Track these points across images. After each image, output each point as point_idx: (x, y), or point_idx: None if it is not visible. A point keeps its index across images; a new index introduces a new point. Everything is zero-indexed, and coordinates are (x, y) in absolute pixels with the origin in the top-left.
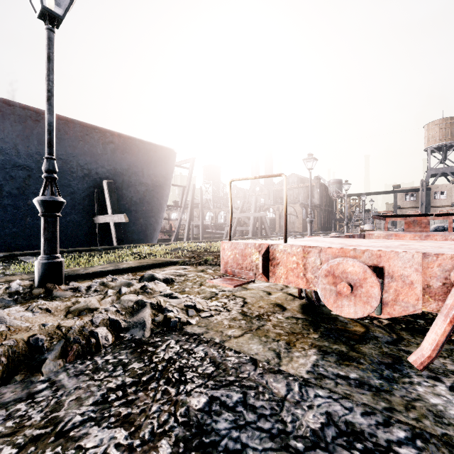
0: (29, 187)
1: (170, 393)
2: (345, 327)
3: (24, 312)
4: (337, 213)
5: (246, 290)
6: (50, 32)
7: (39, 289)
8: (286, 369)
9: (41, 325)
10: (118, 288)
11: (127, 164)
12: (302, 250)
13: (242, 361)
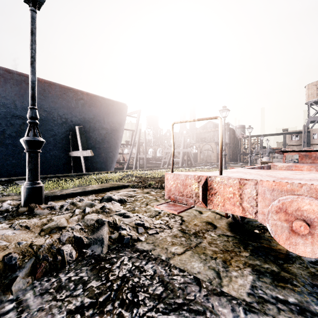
0: (23, 131)
1: (124, 317)
2: (270, 245)
3: (6, 230)
4: (241, 149)
5: None
6: (32, 13)
7: (24, 207)
8: (228, 290)
9: (17, 243)
10: (83, 208)
11: (93, 115)
12: (238, 182)
13: (187, 280)
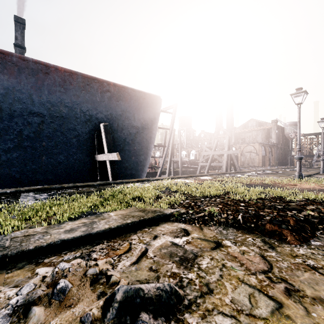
0: (43, 131)
1: None
2: None
3: None
4: (295, 150)
5: None
6: None
7: None
8: None
9: None
10: None
11: (121, 110)
12: None
13: None
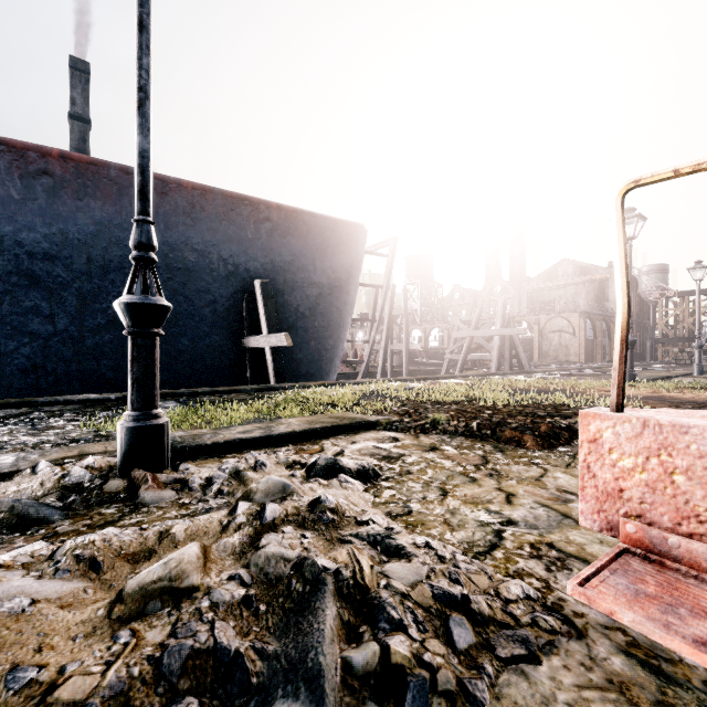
0: None
1: None
2: None
3: (25, 579)
4: (659, 327)
5: (576, 526)
6: None
7: (118, 480)
8: None
9: (3, 680)
10: (260, 498)
11: (290, 254)
12: None
13: None
